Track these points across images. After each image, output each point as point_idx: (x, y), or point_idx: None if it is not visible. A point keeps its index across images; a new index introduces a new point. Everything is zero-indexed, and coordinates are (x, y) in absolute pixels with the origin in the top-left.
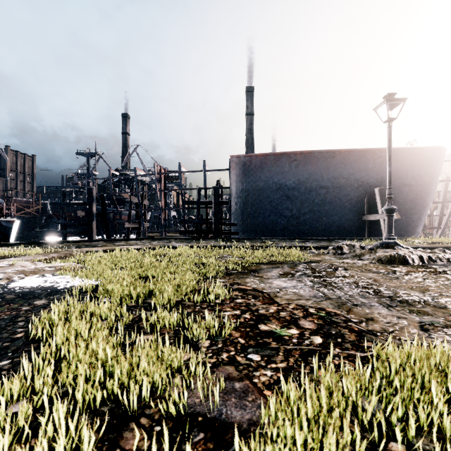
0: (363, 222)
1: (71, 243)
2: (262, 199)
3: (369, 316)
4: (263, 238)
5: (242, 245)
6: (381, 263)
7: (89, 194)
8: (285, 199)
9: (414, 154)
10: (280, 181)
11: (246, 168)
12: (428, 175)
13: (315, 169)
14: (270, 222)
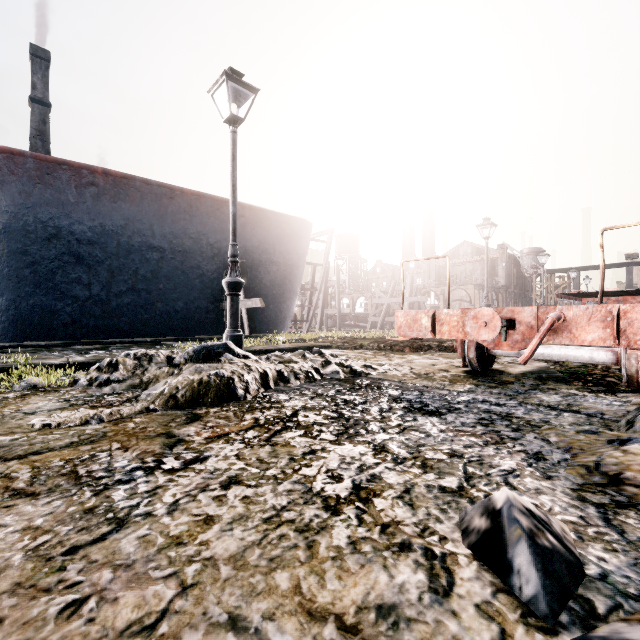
0: (223, 312)
1: None
2: (7, 256)
3: None
4: None
5: None
6: (173, 408)
7: None
8: (73, 262)
9: (282, 222)
10: (57, 221)
11: None
12: (296, 254)
13: (137, 212)
14: (34, 308)
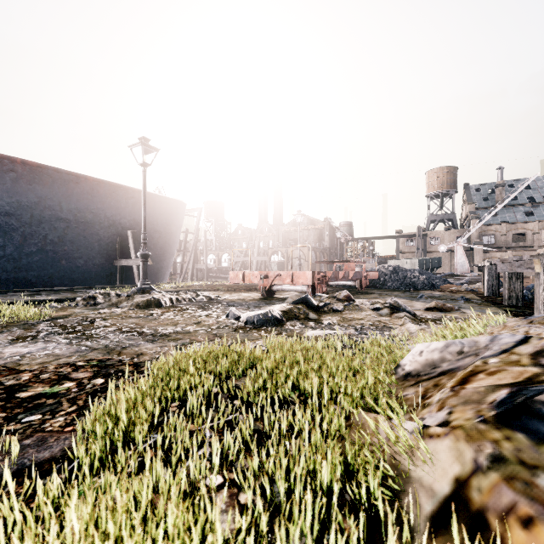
0: (115, 267)
1: None
2: None
3: (139, 352)
4: None
5: None
6: (140, 309)
7: None
8: None
9: (163, 203)
10: None
11: None
12: (174, 225)
13: (49, 192)
14: None
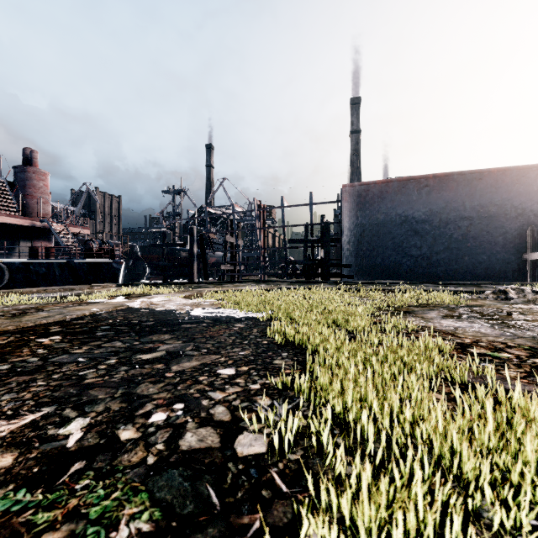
0: (524, 262)
1: (180, 285)
2: (382, 235)
3: None
4: (386, 282)
5: (370, 288)
6: None
7: (190, 234)
8: (412, 235)
9: None
10: (406, 212)
11: (362, 198)
12: None
13: (454, 196)
14: (391, 263)
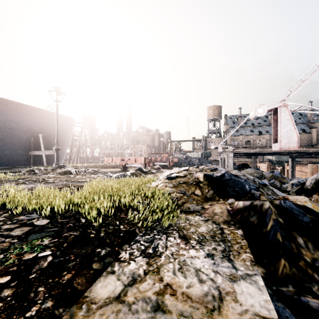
0: (30, 156)
1: None
2: None
3: (78, 185)
4: None
5: None
6: (61, 175)
7: None
8: None
9: (61, 118)
10: None
11: None
12: (67, 131)
13: None
14: None
